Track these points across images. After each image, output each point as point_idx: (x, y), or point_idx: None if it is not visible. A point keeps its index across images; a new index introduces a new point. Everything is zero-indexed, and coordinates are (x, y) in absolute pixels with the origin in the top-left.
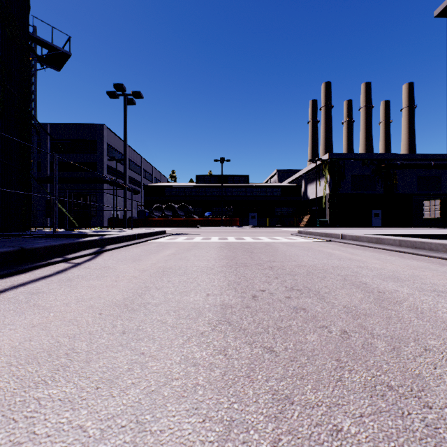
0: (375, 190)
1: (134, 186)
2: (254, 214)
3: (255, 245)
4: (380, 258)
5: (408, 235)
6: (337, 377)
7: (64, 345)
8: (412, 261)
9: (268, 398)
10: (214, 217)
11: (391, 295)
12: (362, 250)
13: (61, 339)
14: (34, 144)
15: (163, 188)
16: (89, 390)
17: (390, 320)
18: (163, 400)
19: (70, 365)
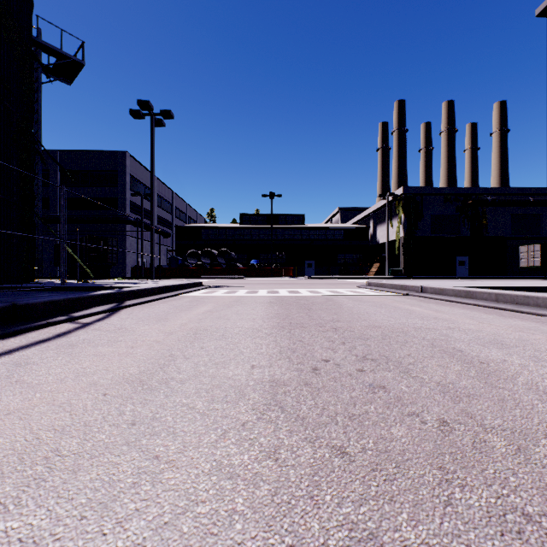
0: (460, 232)
1: (164, 227)
2: (311, 262)
3: (313, 300)
4: (474, 316)
5: (504, 288)
6: (445, 498)
7: (45, 443)
8: (515, 321)
9: (343, 537)
10: (261, 266)
11: (498, 366)
12: (448, 306)
13: (43, 433)
14: (39, 174)
15: (199, 230)
16: (69, 523)
17: (505, 404)
18: (181, 541)
19: (47, 477)
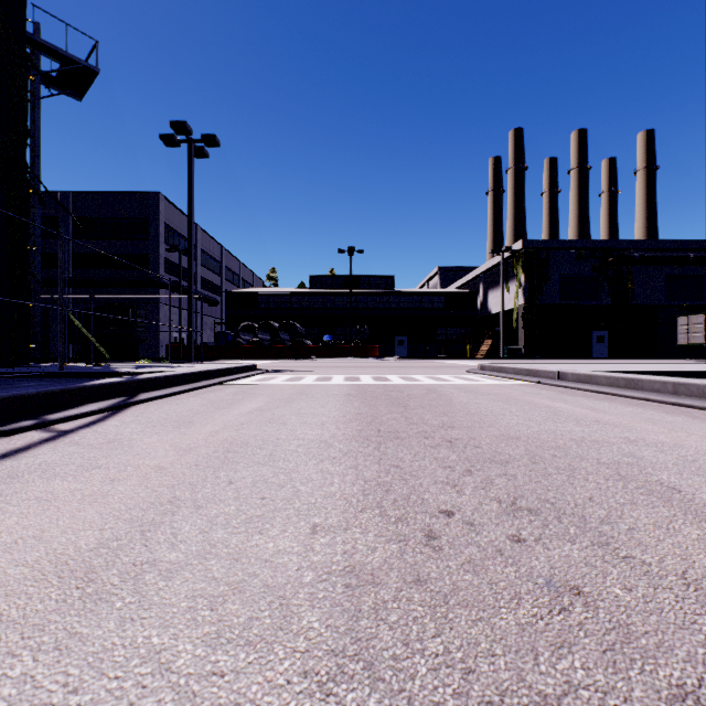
0: (598, 299)
1: (210, 292)
2: (402, 338)
3: (409, 391)
4: (654, 418)
5: (673, 373)
6: None
7: None
8: None
9: None
10: (337, 343)
11: None
12: (606, 401)
13: None
14: (36, 220)
15: (255, 296)
16: None
17: None
18: None
19: None
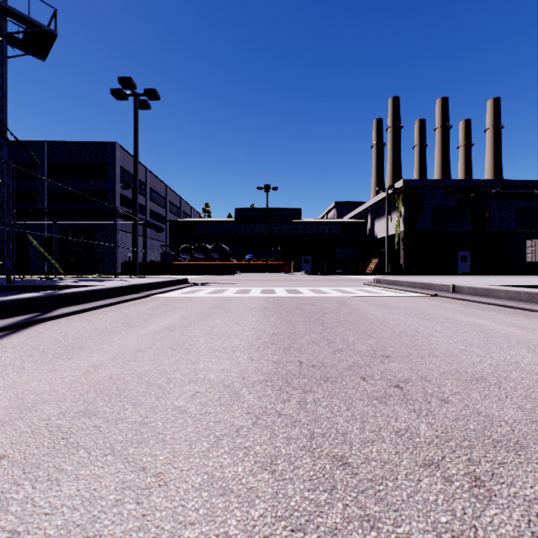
0: (462, 226)
1: (157, 222)
2: (307, 257)
3: (321, 304)
4: None
5: None
6: None
7: None
8: None
9: None
10: (257, 261)
11: None
12: (522, 317)
13: None
14: (4, 157)
15: (192, 224)
16: None
17: None
18: None
19: None
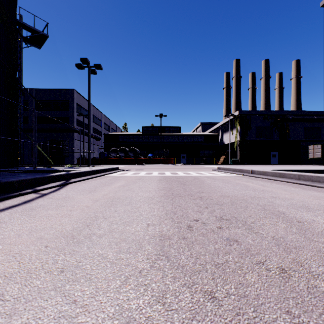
0: (273, 137)
1: (96, 134)
2: (184, 155)
3: (186, 178)
4: (287, 189)
5: (302, 171)
6: None
7: None
8: (313, 192)
9: None
10: (155, 157)
11: (310, 225)
12: (269, 182)
13: None
14: (21, 102)
15: (117, 136)
16: None
17: (322, 254)
18: None
19: None
